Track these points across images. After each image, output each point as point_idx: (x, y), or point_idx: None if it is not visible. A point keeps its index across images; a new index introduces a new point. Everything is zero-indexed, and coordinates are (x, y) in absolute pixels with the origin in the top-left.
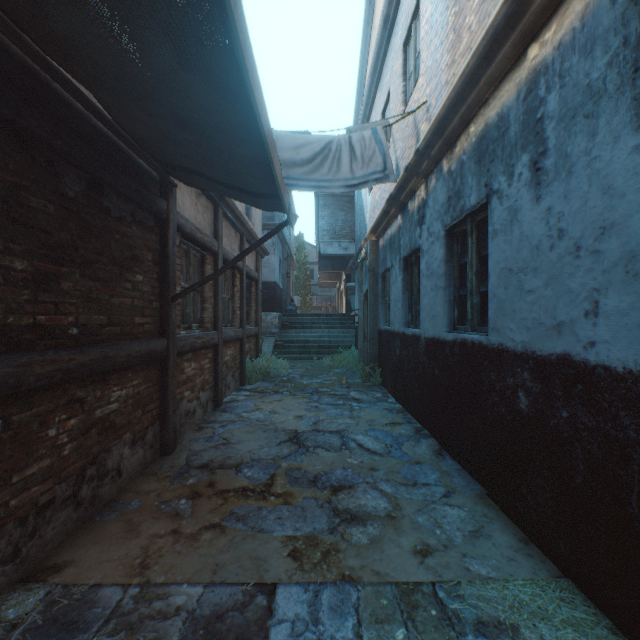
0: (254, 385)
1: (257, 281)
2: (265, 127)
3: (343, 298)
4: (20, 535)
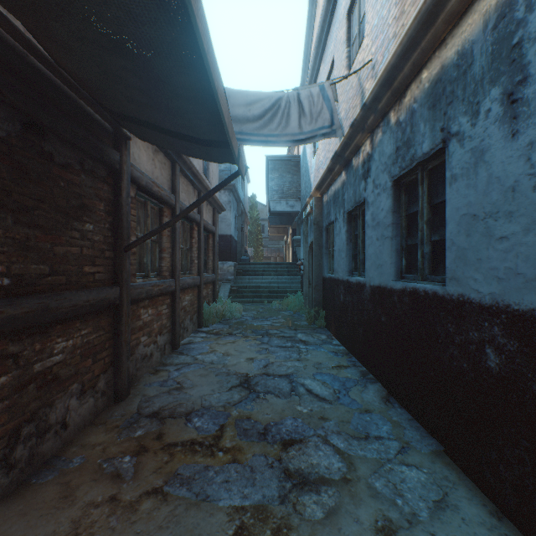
0: (210, 327)
1: (214, 234)
2: (203, 35)
3: (290, 249)
4: None
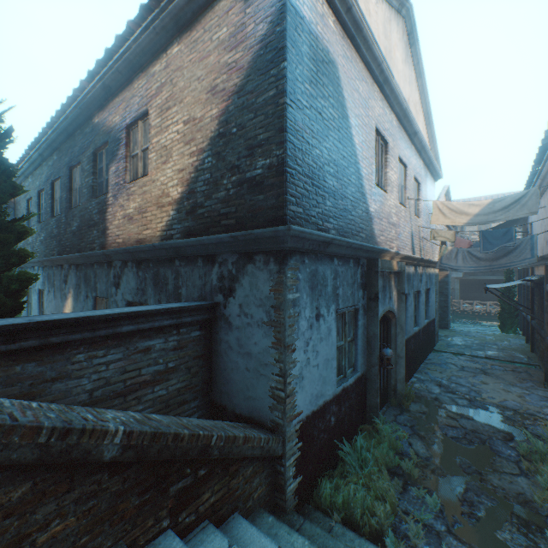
0: None
1: None
2: None
3: None
4: (540, 358)
